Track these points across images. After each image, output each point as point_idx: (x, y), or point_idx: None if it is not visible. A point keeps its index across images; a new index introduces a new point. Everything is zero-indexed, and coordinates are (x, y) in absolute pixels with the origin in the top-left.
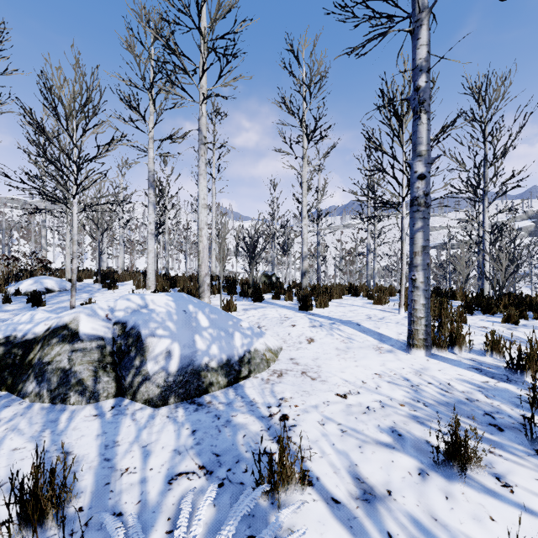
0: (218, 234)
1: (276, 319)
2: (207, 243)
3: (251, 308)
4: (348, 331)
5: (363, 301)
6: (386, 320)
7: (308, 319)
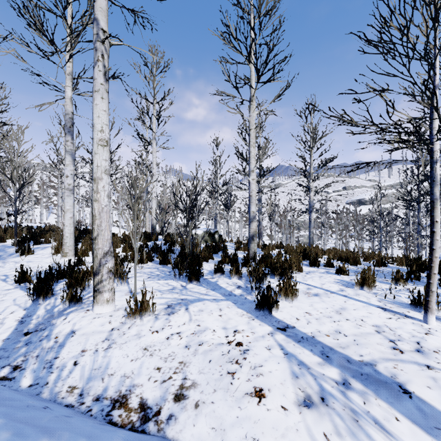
0: (130, 188)
1: (220, 356)
2: (107, 202)
3: (181, 304)
4: (406, 437)
5: (333, 278)
6: (440, 362)
7: (281, 353)
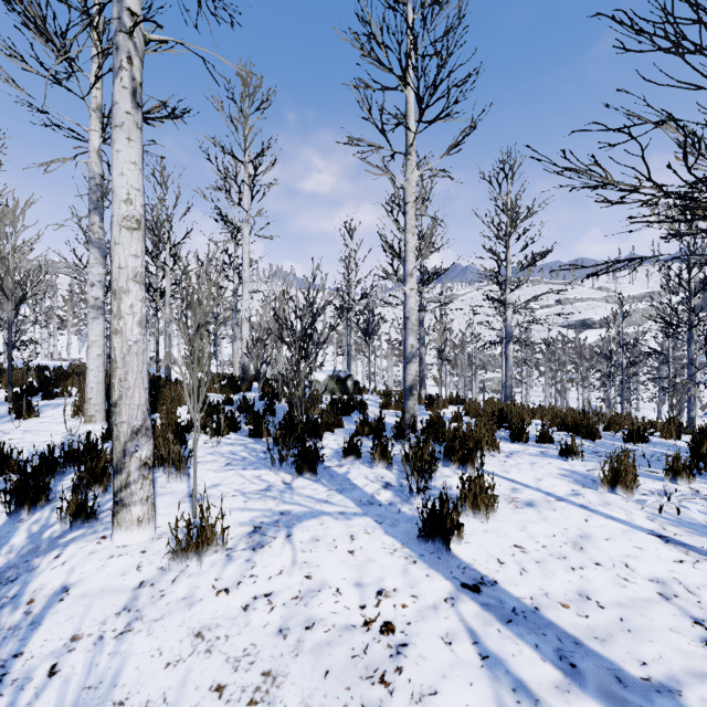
0: (185, 308)
1: (349, 660)
2: (139, 336)
3: (278, 525)
4: None
5: (556, 467)
6: None
7: (475, 655)
